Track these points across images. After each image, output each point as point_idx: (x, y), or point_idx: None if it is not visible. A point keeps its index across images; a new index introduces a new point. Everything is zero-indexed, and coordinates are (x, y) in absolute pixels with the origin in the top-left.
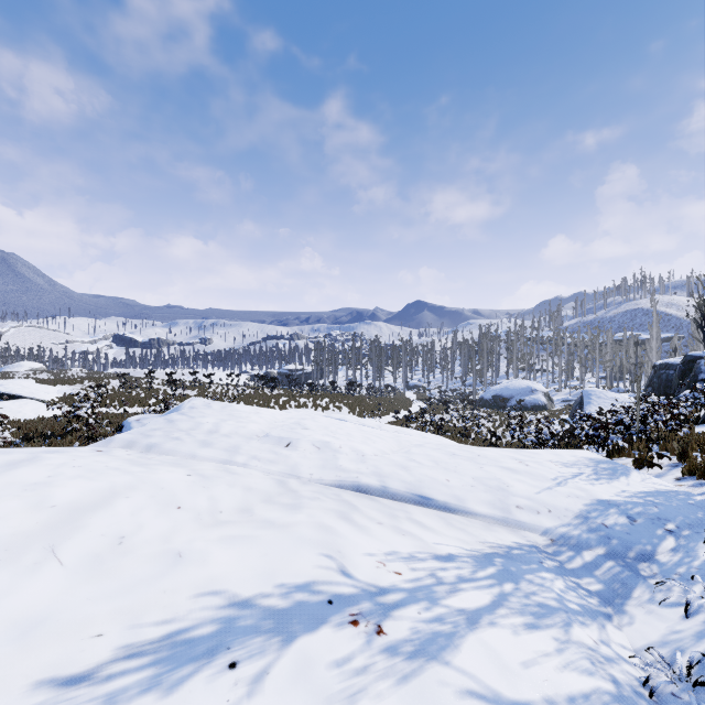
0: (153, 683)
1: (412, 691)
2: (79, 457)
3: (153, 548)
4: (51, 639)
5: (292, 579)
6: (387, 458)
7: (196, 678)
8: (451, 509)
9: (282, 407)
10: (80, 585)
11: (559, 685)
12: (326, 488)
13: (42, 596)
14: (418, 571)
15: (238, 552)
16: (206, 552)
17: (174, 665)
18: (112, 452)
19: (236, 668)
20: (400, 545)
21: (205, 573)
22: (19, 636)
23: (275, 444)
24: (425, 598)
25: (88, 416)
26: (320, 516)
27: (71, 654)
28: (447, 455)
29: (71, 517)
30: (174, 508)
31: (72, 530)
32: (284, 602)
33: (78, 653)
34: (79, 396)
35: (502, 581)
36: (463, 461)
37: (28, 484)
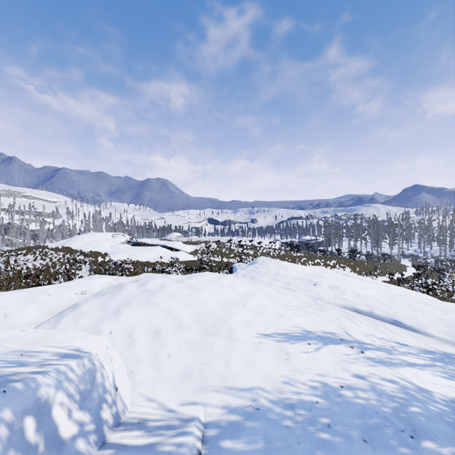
0: (287, 341)
1: (374, 369)
2: (233, 278)
3: (272, 311)
4: (255, 326)
5: (326, 330)
6: (374, 299)
7: (299, 343)
8: (415, 330)
9: (303, 264)
10: (255, 316)
11: (450, 394)
12: (337, 307)
13: (246, 316)
14: (384, 343)
15: (303, 318)
16: (291, 316)
17: (291, 339)
18: (240, 278)
19: (310, 345)
20: (376, 333)
21: (293, 321)
22: (246, 323)
23: (308, 283)
24: (386, 351)
25: (208, 261)
26: (335, 315)
27: (262, 330)
28: (420, 303)
29: (245, 296)
30: (274, 301)
31: (247, 300)
32: (323, 335)
33: (264, 330)
34: (200, 251)
35: (436, 361)
36: (432, 308)
37: (228, 284)
